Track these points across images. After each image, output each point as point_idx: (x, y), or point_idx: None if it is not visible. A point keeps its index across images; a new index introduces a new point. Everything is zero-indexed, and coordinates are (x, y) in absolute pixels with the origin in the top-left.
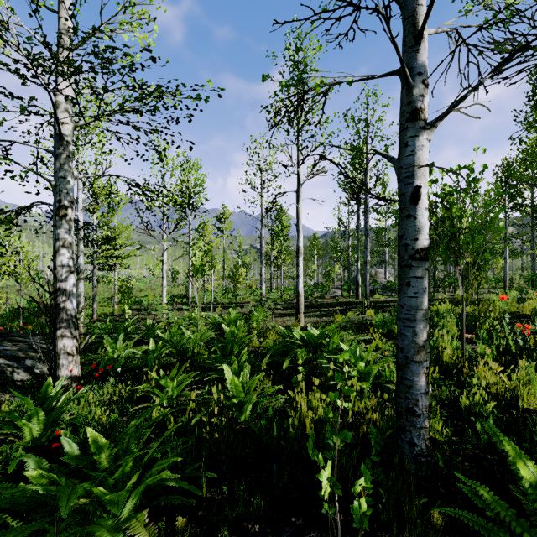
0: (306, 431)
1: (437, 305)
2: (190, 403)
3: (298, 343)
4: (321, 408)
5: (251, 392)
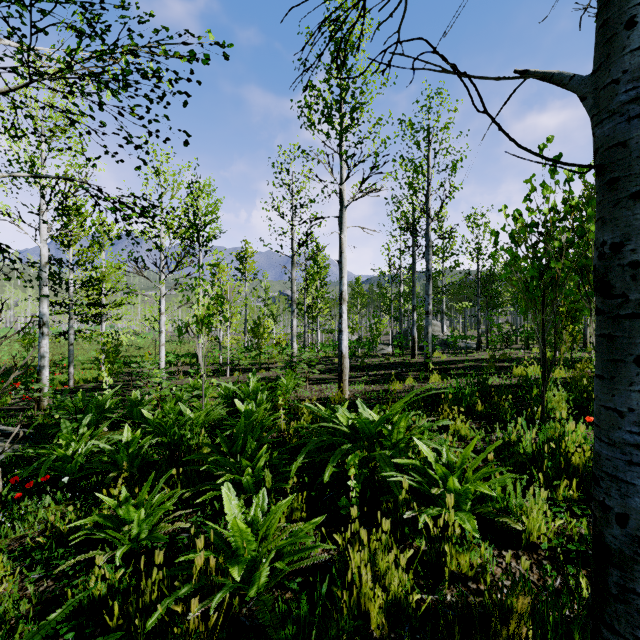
0: (371, 626)
1: (522, 369)
2: (154, 572)
3: (344, 431)
4: (397, 577)
5: (269, 537)
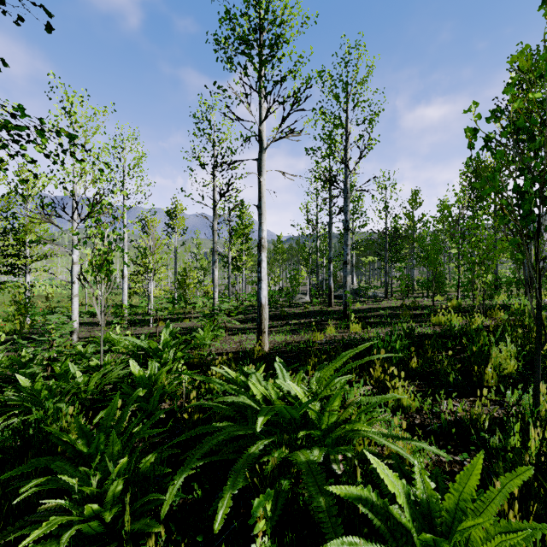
0: None
1: (440, 317)
2: None
3: (258, 409)
4: None
5: None
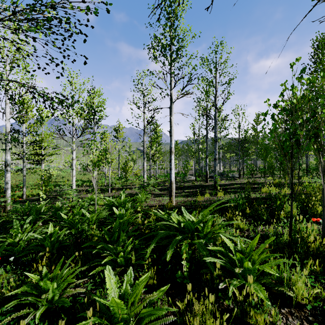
0: None
1: (266, 189)
2: None
3: (176, 227)
4: None
5: (135, 304)
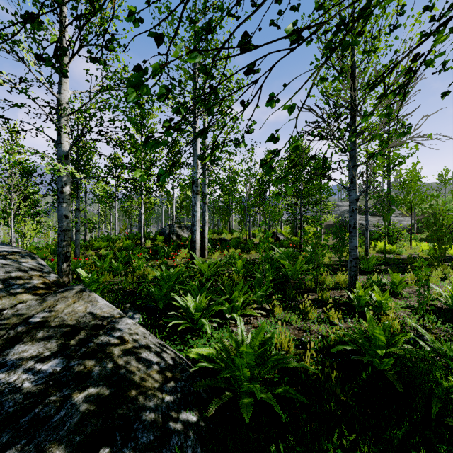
0: None
1: None
2: None
3: None
4: None
5: None
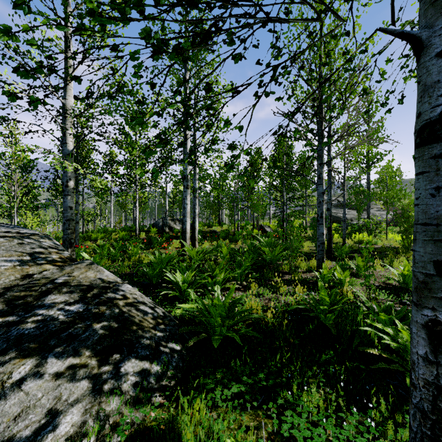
0: None
1: None
2: None
3: None
4: None
5: None
